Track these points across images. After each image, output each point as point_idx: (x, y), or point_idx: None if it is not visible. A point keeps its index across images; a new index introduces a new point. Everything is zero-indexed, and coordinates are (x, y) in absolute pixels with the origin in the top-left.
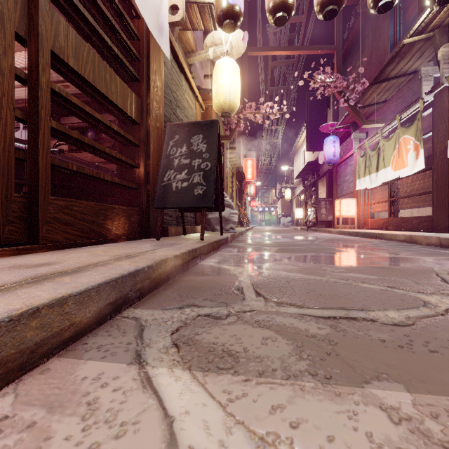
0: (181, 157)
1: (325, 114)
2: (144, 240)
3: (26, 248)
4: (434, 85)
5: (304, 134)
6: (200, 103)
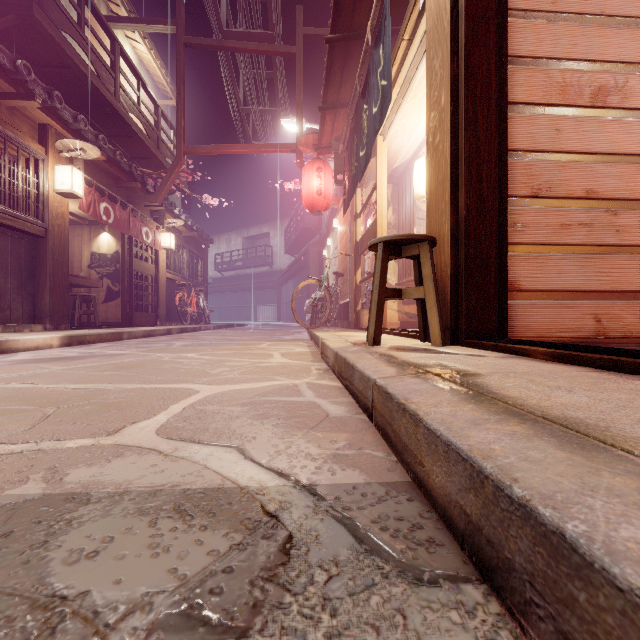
0: None
1: None
2: None
3: None
4: None
5: None
6: None
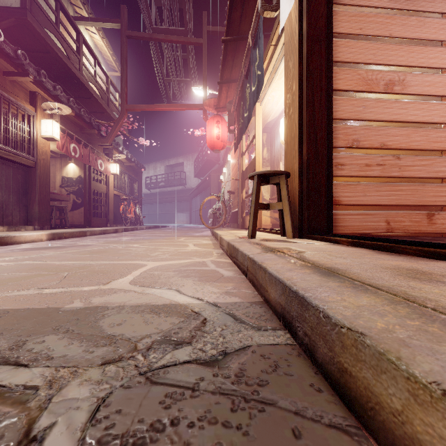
0: None
1: None
2: None
3: None
4: None
5: None
6: None
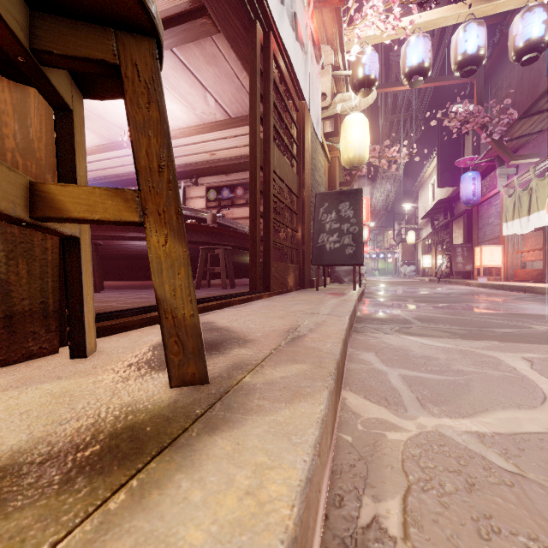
0: (331, 222)
1: (462, 142)
2: (304, 290)
3: (270, 293)
4: None
5: (432, 163)
6: (328, 158)
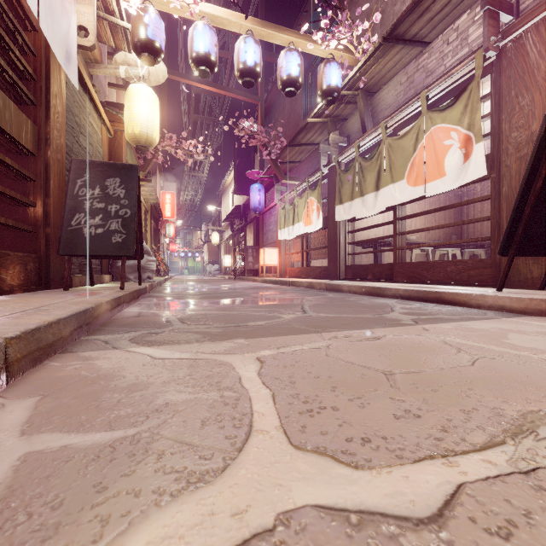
0: (93, 200)
1: (253, 158)
2: (45, 291)
3: None
4: (328, 161)
5: (232, 173)
6: (107, 127)
